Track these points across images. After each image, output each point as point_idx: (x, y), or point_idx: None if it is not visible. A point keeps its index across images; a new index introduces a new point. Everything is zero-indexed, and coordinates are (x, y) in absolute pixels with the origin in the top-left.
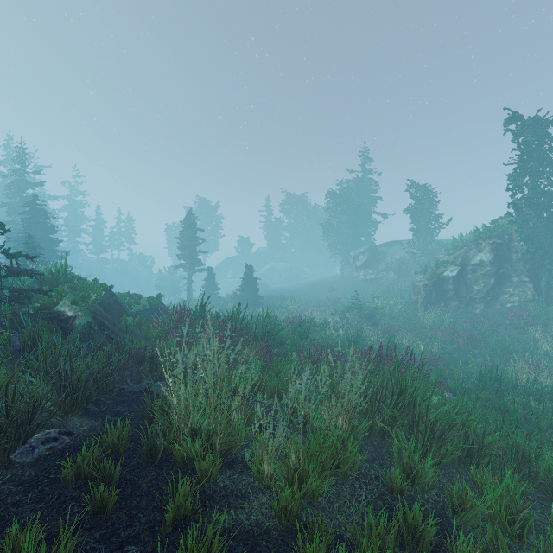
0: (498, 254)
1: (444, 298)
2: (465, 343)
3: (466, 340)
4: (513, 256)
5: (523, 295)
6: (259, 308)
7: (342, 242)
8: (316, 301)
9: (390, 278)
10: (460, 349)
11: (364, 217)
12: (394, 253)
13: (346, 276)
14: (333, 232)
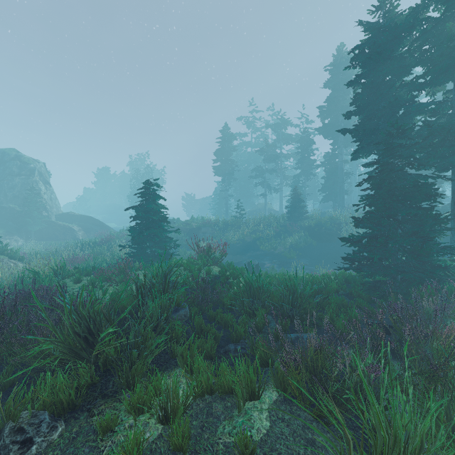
0: None
1: None
2: None
3: None
4: None
5: None
6: None
7: None
8: None
9: None
10: None
11: None
12: None
13: None
14: None
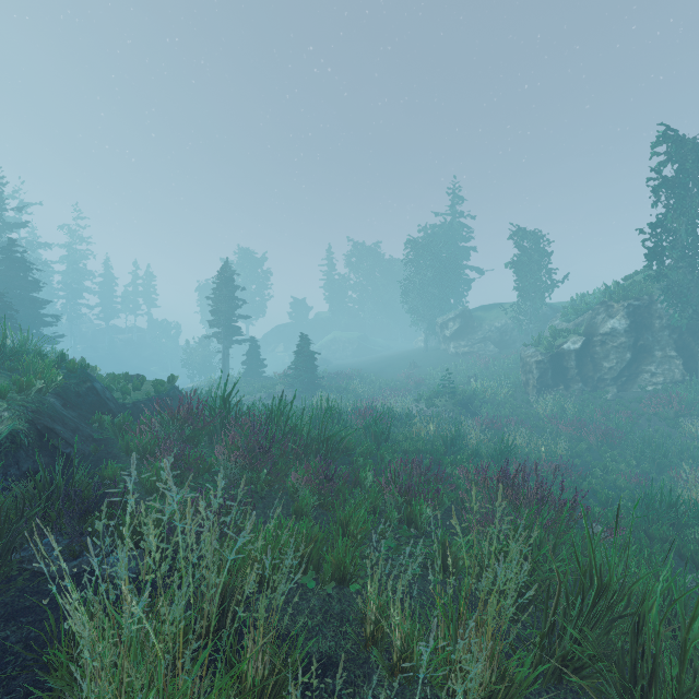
0: (635, 320)
1: (564, 379)
2: (598, 441)
3: (600, 437)
4: (656, 322)
5: (669, 374)
6: (318, 392)
7: (426, 305)
8: (393, 382)
9: (488, 352)
10: (592, 449)
11: (454, 273)
12: (493, 319)
13: (430, 350)
14: (414, 291)
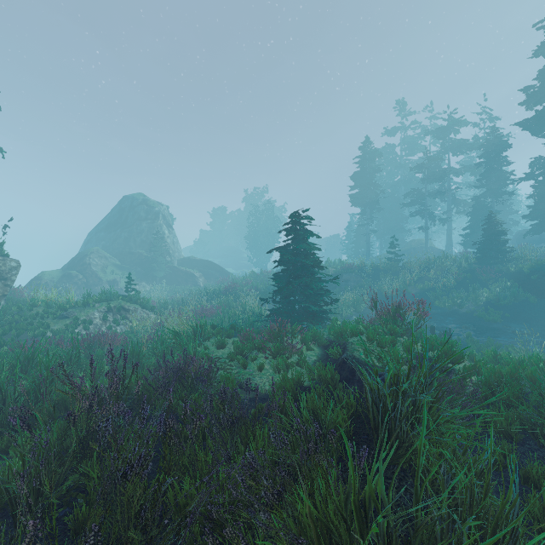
0: None
1: None
2: None
3: None
4: None
5: None
6: None
7: None
8: None
9: None
10: None
11: None
12: None
13: None
14: None
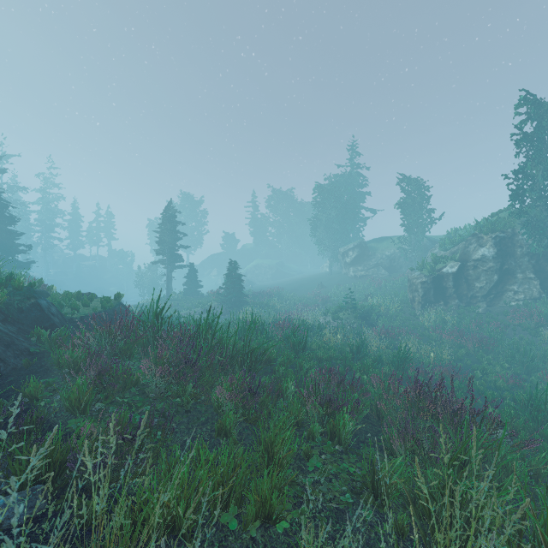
0: (501, 249)
1: (443, 296)
2: (474, 347)
3: (477, 344)
4: (517, 250)
5: (528, 292)
6: (244, 308)
7: (331, 238)
8: (305, 299)
9: (380, 275)
10: (470, 354)
11: (353, 212)
12: (384, 249)
13: (334, 273)
14: (321, 227)
